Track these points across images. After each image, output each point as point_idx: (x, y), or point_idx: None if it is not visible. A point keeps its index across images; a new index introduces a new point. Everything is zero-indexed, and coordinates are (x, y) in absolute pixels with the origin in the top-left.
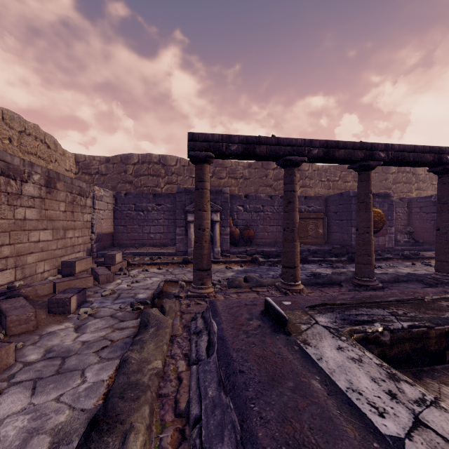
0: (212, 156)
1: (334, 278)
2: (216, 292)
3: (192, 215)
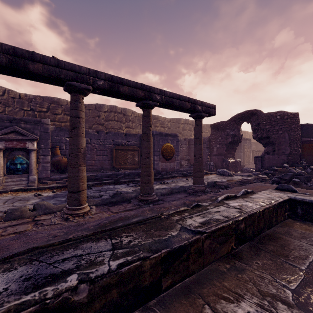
0: None
1: (126, 196)
2: None
3: None
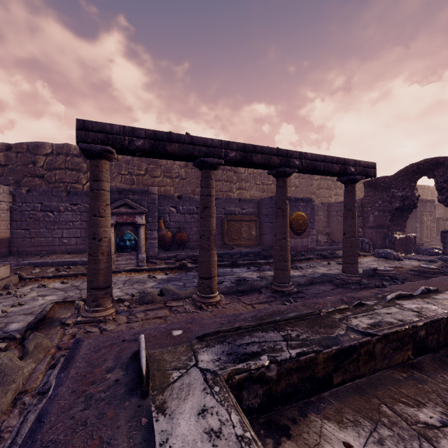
0: (111, 150)
1: (255, 285)
2: (119, 313)
3: (111, 218)
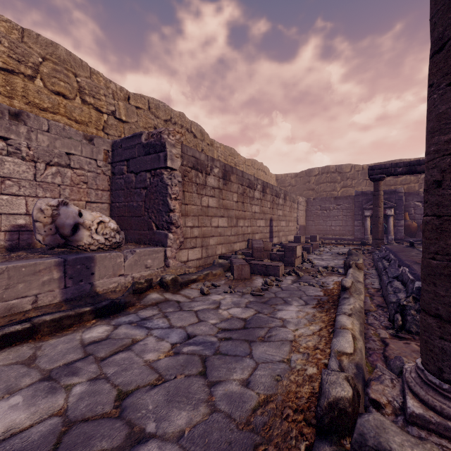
0: (384, 176)
1: None
2: None
3: (368, 211)
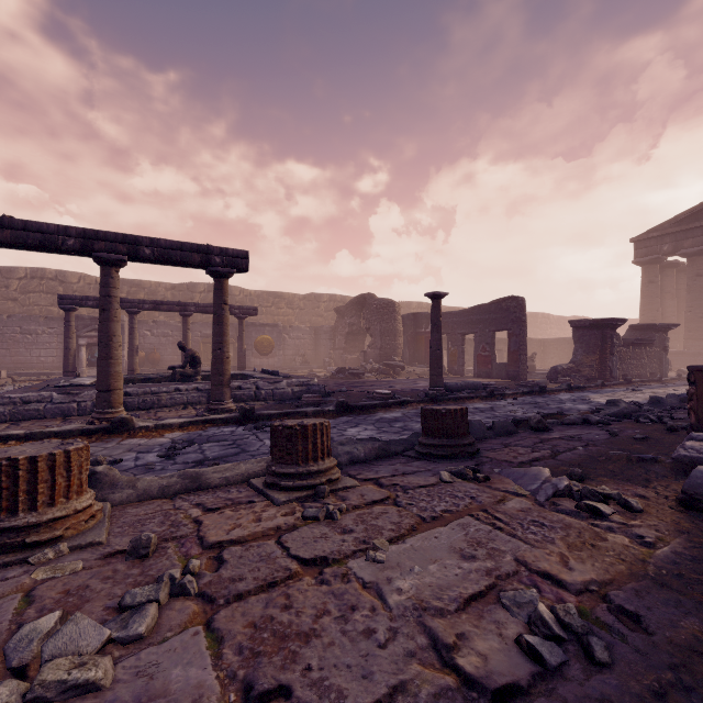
0: (76, 308)
1: None
2: None
3: (84, 340)
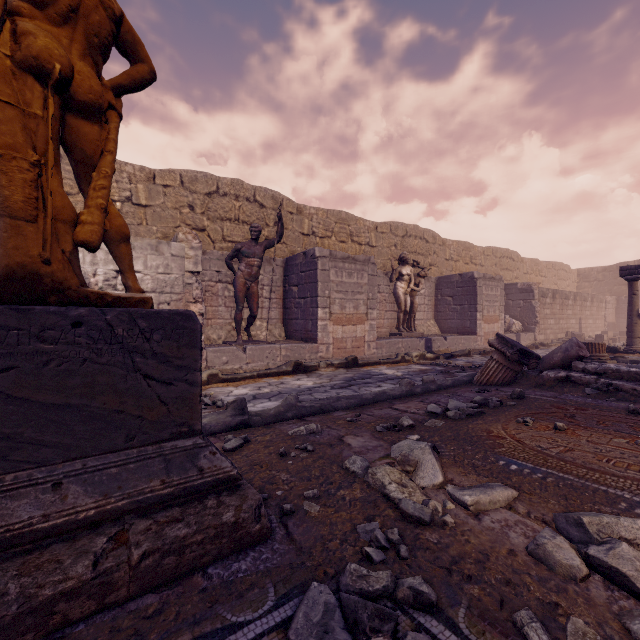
0: None
1: None
2: None
3: None
